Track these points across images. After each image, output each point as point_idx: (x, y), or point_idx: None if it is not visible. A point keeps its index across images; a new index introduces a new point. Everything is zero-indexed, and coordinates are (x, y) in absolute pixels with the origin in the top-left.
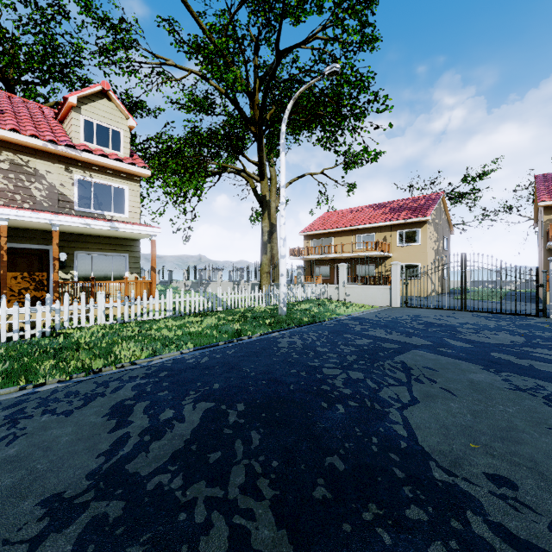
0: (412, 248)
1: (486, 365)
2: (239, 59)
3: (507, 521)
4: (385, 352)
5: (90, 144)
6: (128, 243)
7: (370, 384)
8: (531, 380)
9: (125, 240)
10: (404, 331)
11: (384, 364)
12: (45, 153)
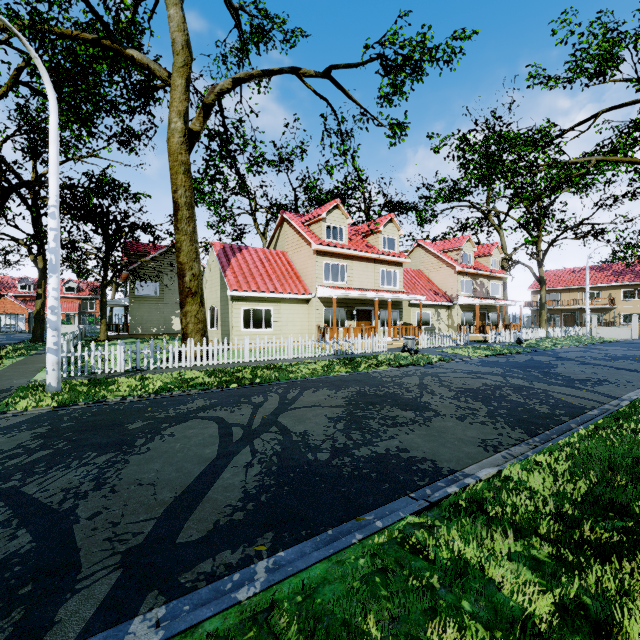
0: (635, 302)
1: None
2: (559, 227)
3: None
4: None
5: (493, 268)
6: (500, 308)
7: None
8: None
9: (499, 306)
10: None
11: None
12: (485, 276)
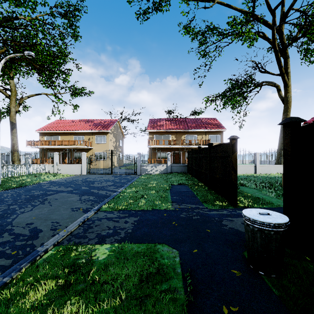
0: (102, 145)
1: (82, 194)
2: None
3: (17, 231)
4: (44, 195)
5: None
6: None
7: (16, 208)
8: (89, 197)
9: None
10: (68, 186)
11: (35, 200)
12: None
